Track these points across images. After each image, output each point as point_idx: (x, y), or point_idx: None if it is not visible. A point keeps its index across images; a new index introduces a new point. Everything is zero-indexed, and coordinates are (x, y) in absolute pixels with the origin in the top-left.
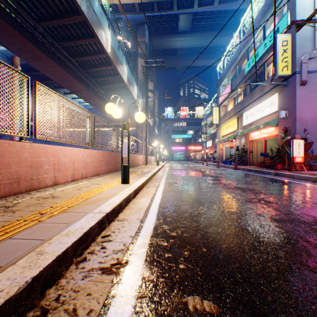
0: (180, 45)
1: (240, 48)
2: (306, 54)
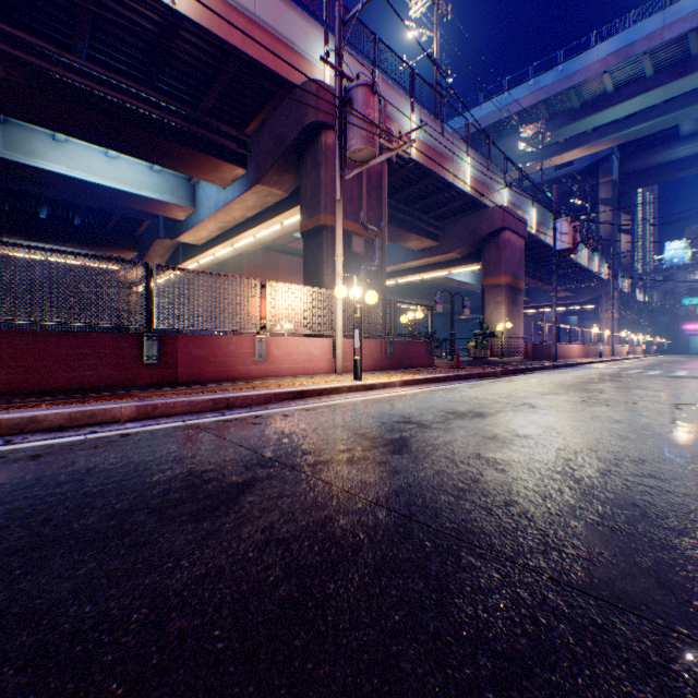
0: (686, 153)
1: None
2: None
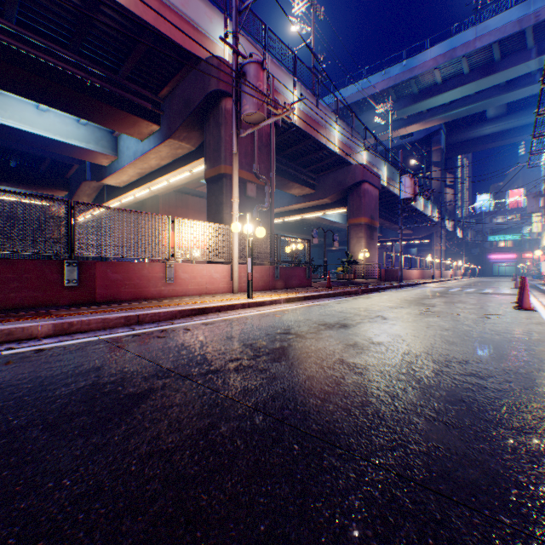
0: (491, 131)
1: None
2: None
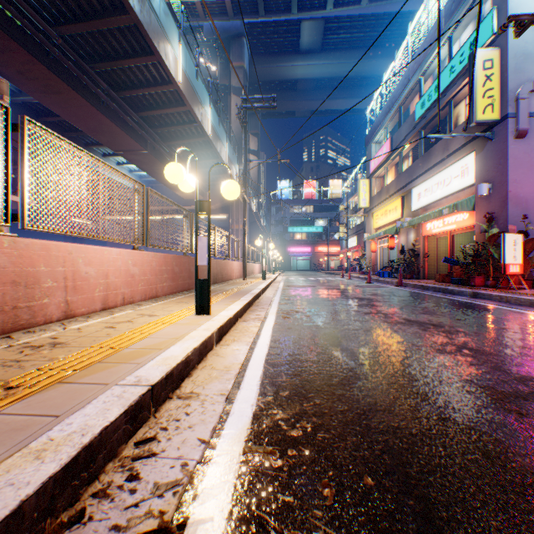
0: (303, 73)
1: (408, 76)
2: (526, 83)
